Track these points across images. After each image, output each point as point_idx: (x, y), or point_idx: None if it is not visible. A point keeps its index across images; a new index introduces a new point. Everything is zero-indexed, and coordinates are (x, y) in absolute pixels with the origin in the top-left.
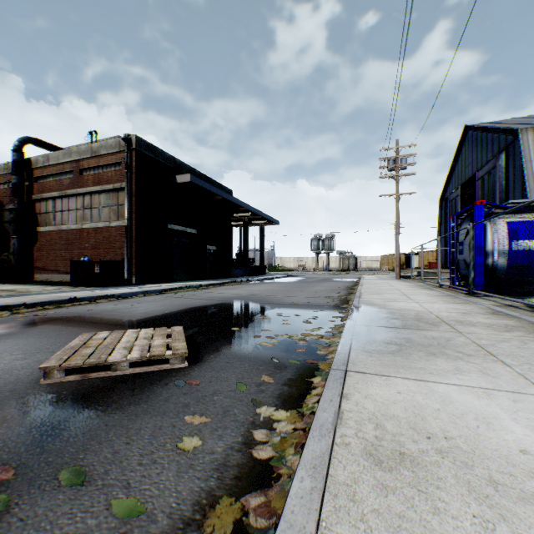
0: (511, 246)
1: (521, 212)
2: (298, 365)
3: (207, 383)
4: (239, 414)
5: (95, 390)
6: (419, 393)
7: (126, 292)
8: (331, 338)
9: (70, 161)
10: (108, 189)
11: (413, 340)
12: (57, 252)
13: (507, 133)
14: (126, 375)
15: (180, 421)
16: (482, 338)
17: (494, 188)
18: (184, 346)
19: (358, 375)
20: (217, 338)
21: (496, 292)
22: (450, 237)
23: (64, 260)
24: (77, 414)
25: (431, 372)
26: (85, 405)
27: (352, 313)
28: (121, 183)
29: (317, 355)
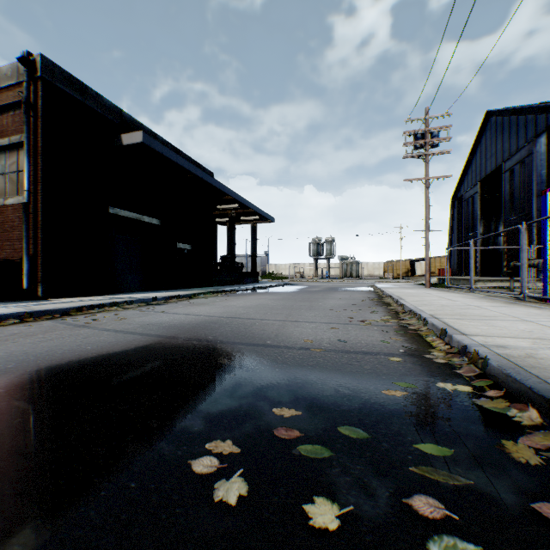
0: None
1: None
2: None
3: None
4: None
5: None
6: None
7: None
8: None
9: None
10: (3, 147)
11: None
12: None
13: (549, 112)
14: None
15: None
16: None
17: (530, 179)
18: None
19: None
20: None
21: None
22: (546, 222)
23: None
24: None
25: None
26: None
27: None
28: (21, 136)
29: None
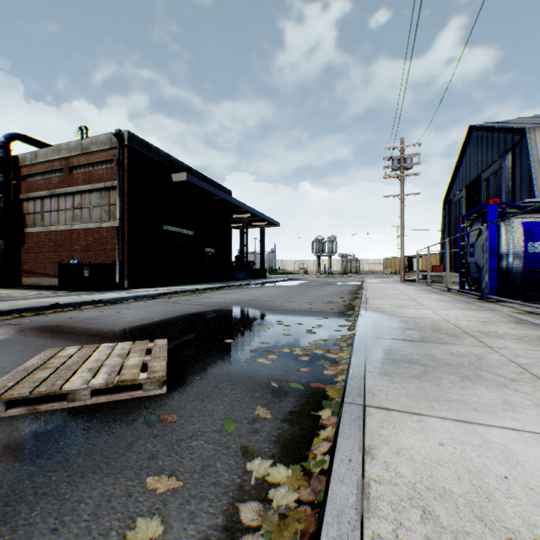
0: (527, 248)
1: (537, 212)
2: (301, 391)
3: (186, 418)
4: (223, 471)
5: (40, 430)
6: (469, 444)
7: (115, 297)
8: (339, 352)
9: (59, 158)
10: (99, 188)
11: (438, 358)
12: (46, 254)
13: (514, 133)
14: (87, 406)
15: (140, 485)
16: (519, 355)
17: (500, 189)
18: (164, 367)
19: (381, 413)
20: (207, 353)
21: (510, 297)
22: (459, 239)
23: (53, 263)
24: (1, 472)
25: (475, 407)
26: (17, 457)
27: (361, 322)
28: (113, 182)
29: (324, 375)
